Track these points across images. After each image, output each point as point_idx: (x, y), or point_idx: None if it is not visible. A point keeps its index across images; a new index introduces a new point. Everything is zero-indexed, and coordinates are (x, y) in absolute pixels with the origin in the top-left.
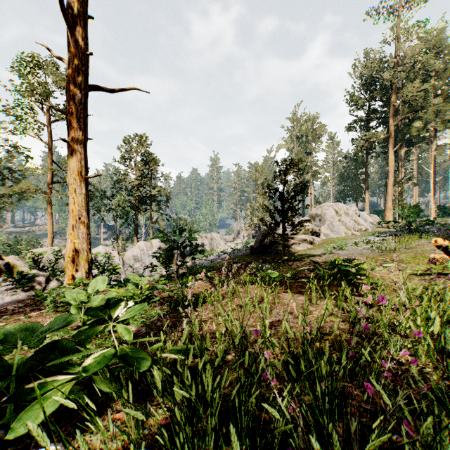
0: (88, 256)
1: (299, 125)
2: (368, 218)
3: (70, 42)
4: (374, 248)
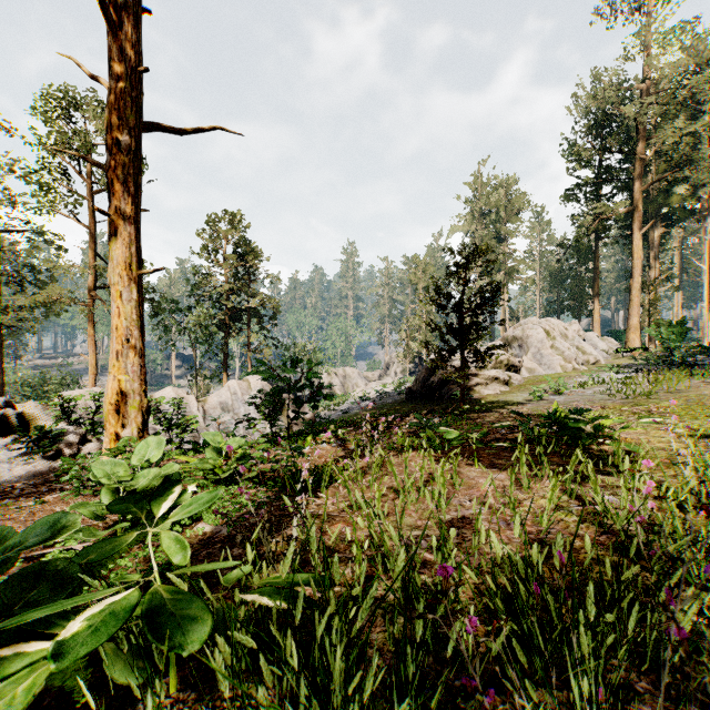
0: (143, 402)
1: (486, 194)
2: (598, 343)
3: (113, 51)
4: (613, 392)
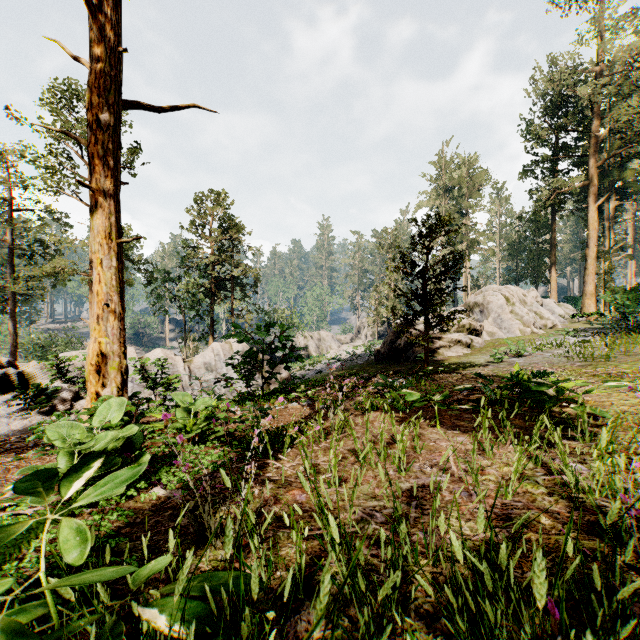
0: (122, 363)
1: (449, 172)
2: (555, 308)
3: (93, 33)
4: (571, 354)
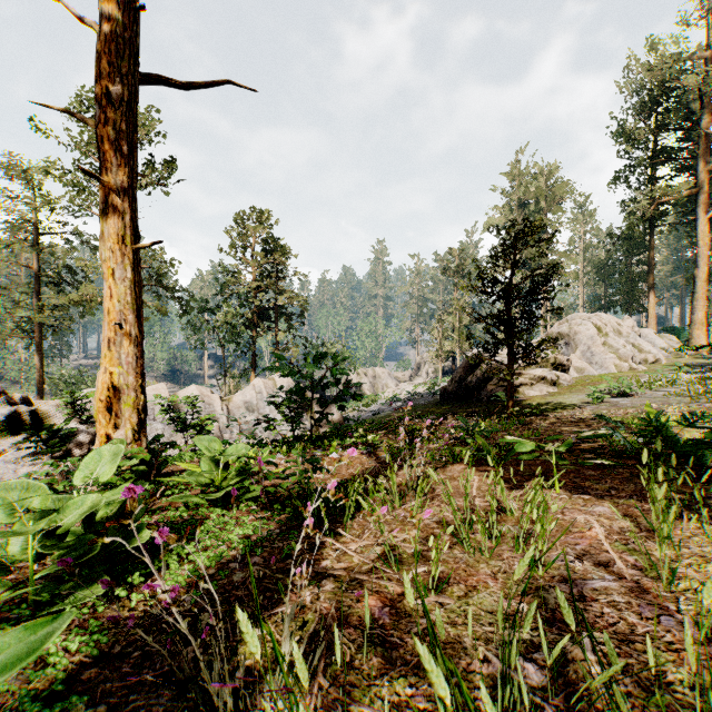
0: (139, 399)
1: (524, 184)
2: (656, 340)
3: None
4: (691, 394)
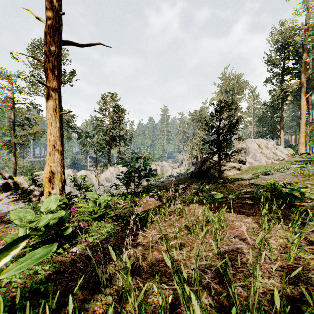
0: (62, 177)
1: (227, 82)
2: (283, 150)
3: (47, 5)
4: (295, 174)
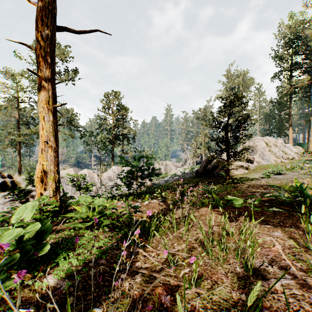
0: (55, 176)
1: (233, 79)
2: (292, 149)
3: None
4: (310, 173)
